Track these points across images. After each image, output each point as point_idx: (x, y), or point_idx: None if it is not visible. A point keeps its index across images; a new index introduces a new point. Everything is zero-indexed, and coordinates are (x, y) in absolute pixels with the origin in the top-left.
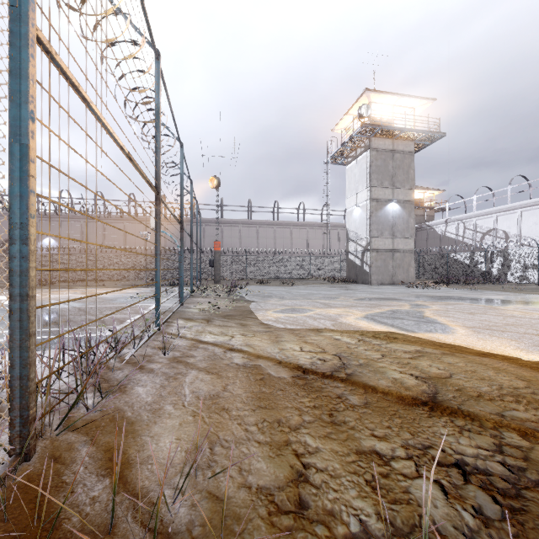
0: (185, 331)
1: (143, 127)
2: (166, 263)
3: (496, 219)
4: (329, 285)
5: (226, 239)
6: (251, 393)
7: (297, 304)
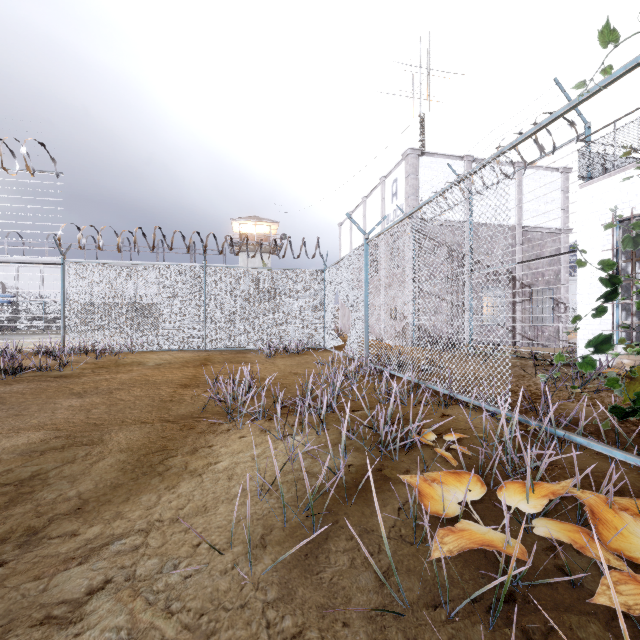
0: None
1: None
2: None
3: None
4: None
5: None
6: None
7: None
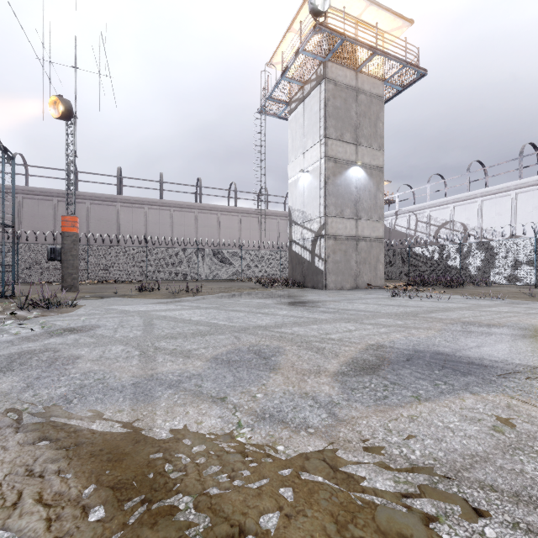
0: None
1: None
2: None
3: (453, 210)
4: (263, 293)
5: (124, 225)
6: None
7: None
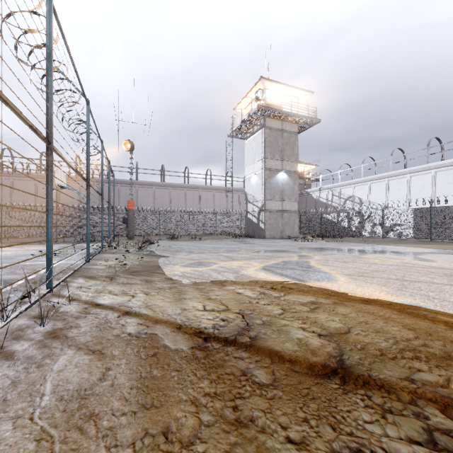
0: (82, 292)
1: (42, 78)
2: (80, 220)
3: (354, 188)
4: (232, 240)
5: (140, 199)
6: (137, 382)
7: (204, 258)
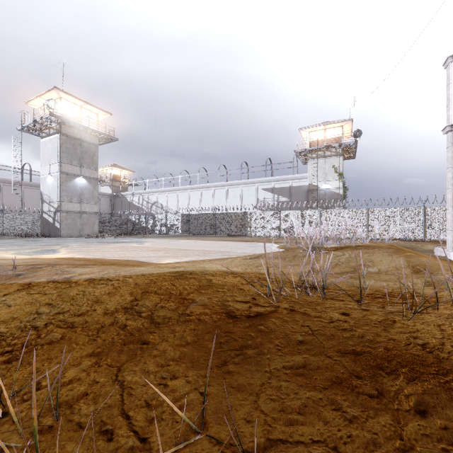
0: None
1: None
2: None
3: (158, 196)
4: (17, 240)
5: None
6: None
7: None
